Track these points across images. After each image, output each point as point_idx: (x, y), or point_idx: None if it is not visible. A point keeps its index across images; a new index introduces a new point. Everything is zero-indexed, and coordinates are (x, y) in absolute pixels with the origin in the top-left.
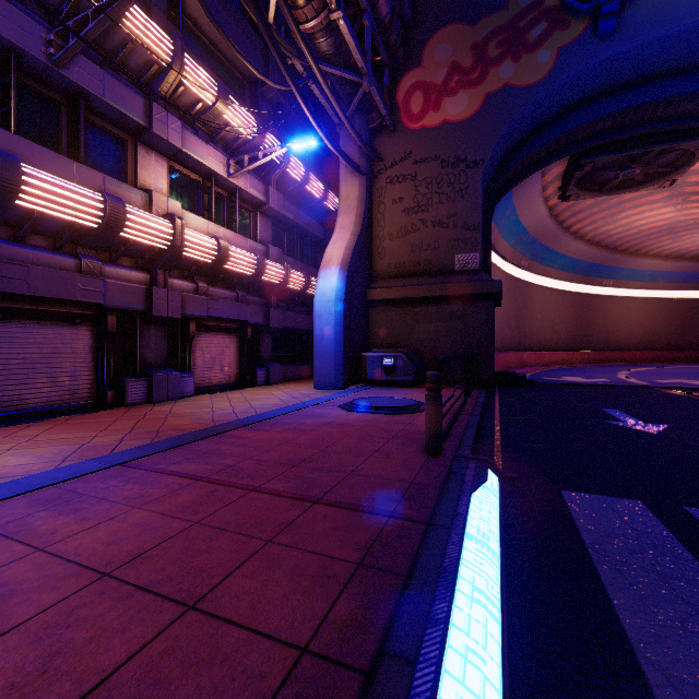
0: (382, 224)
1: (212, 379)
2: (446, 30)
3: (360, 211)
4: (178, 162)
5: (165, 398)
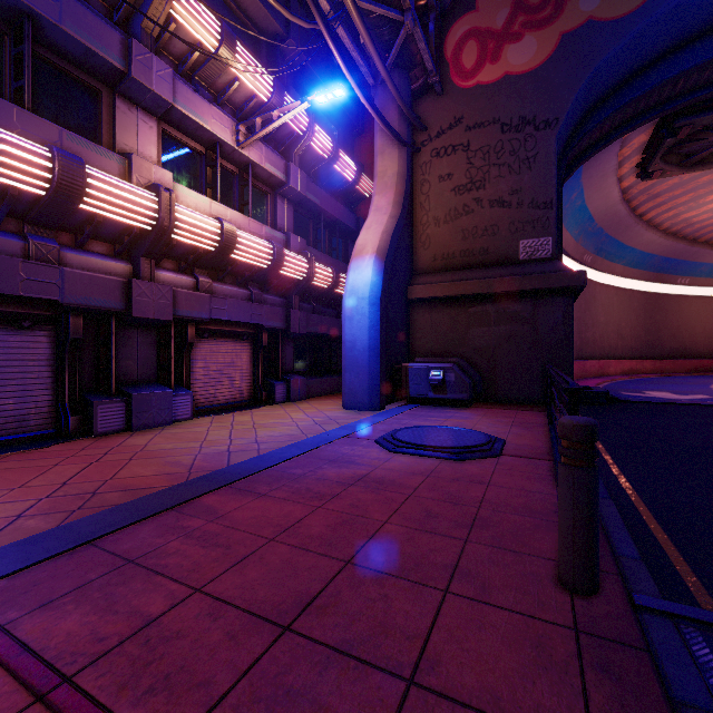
0: (426, 207)
1: (218, 396)
2: None
3: (400, 189)
4: (173, 125)
5: (150, 423)
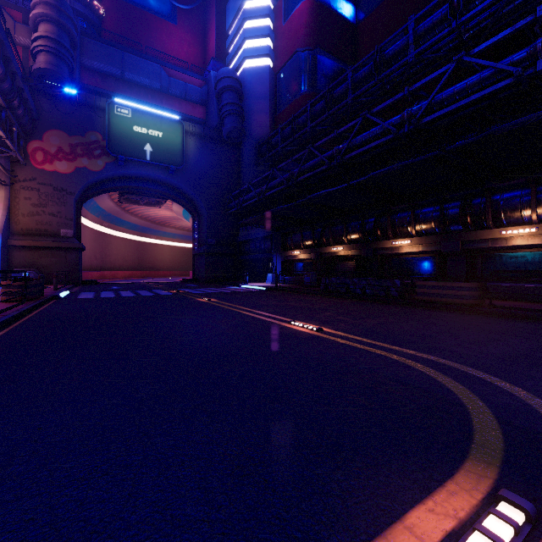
0: (18, 208)
1: None
2: (56, 131)
3: (6, 203)
4: None
5: None
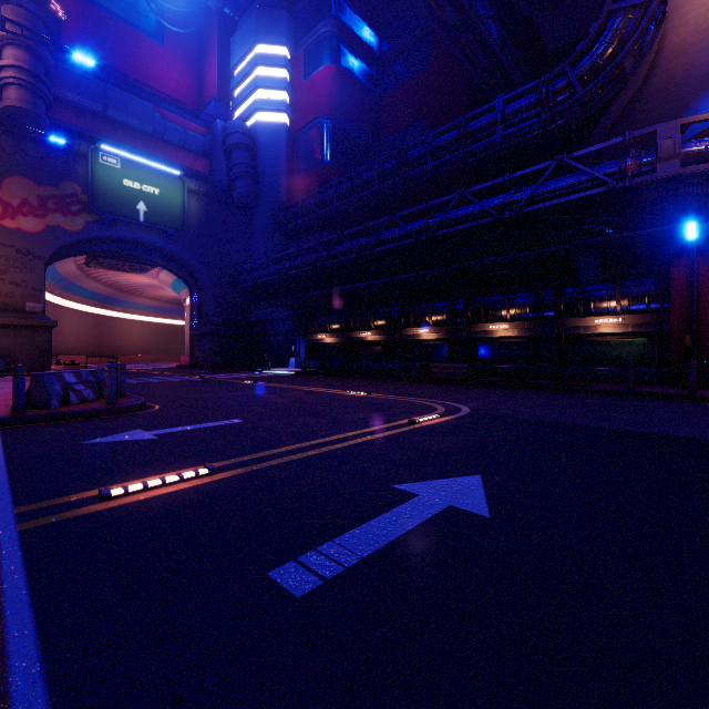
0: None
1: None
2: (20, 178)
3: None
4: None
5: None
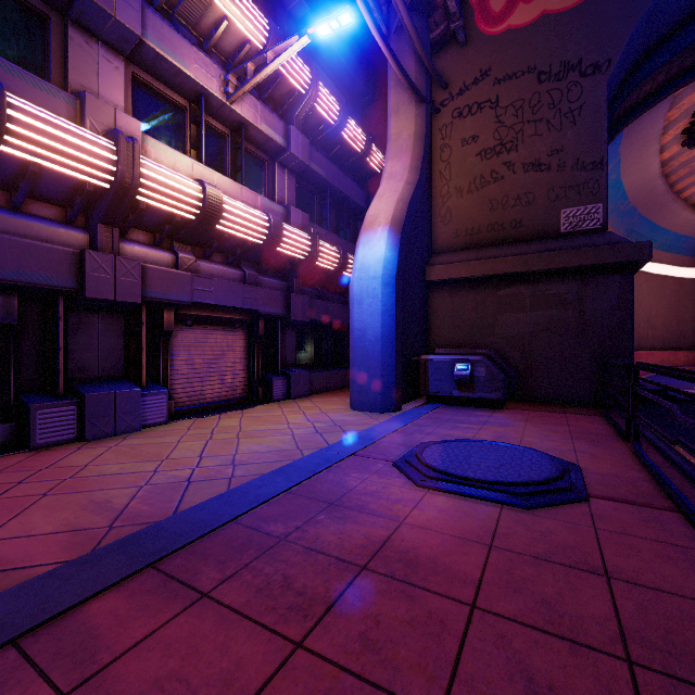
0: (447, 176)
1: (205, 394)
2: None
3: (418, 152)
4: (146, 69)
5: (110, 430)
